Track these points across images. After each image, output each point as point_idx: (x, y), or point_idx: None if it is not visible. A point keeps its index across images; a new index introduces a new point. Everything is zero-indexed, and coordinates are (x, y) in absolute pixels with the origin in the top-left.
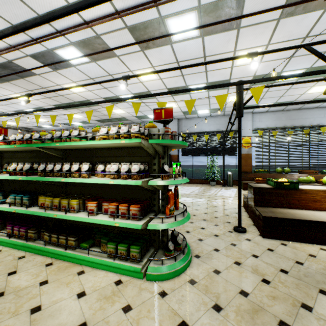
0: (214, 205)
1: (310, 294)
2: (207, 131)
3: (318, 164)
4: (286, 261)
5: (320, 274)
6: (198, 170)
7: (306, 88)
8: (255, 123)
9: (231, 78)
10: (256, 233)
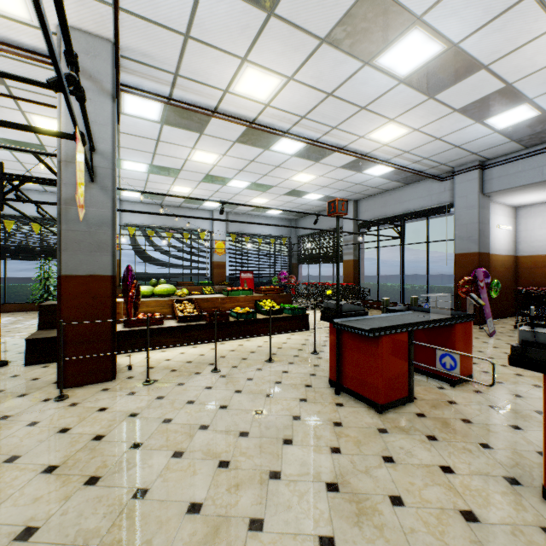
0: (2, 341)
1: (2, 401)
2: (39, 216)
3: (199, 275)
4: (19, 382)
5: (45, 382)
6: (21, 286)
7: (168, 186)
8: (126, 216)
9: (44, 144)
10: (24, 363)
